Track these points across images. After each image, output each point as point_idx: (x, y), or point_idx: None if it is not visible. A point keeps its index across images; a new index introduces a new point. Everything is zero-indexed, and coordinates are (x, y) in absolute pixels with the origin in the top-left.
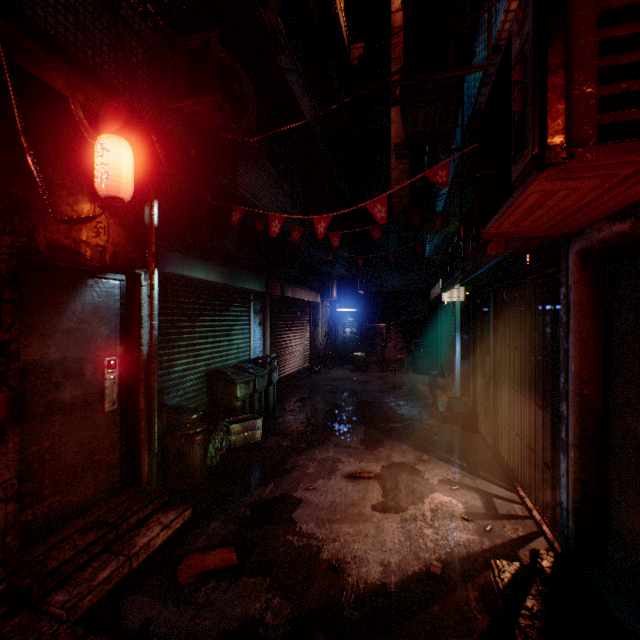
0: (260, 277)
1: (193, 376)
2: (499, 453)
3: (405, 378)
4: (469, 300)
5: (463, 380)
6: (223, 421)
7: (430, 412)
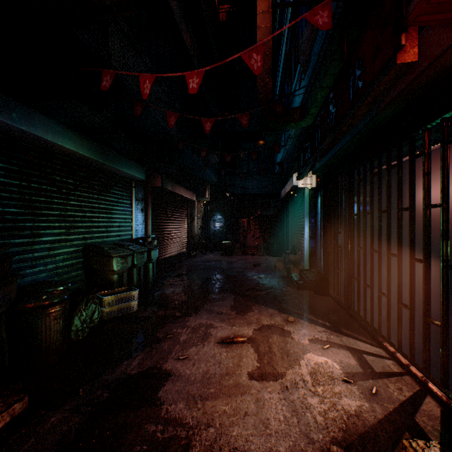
0: (141, 166)
1: (66, 250)
2: (355, 311)
3: (262, 259)
4: (316, 190)
5: (311, 255)
6: (98, 294)
7: (286, 282)
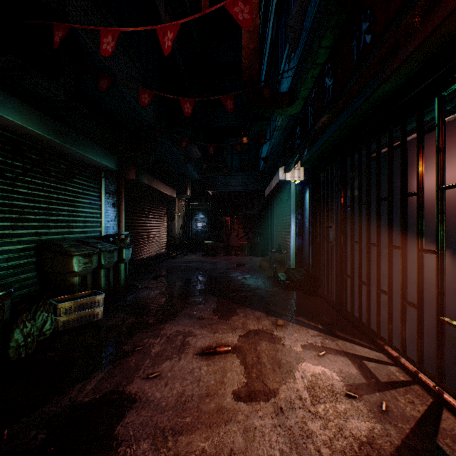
0: (111, 153)
1: (12, 247)
2: (348, 312)
3: (246, 259)
4: (303, 186)
5: (298, 254)
6: (52, 300)
7: (272, 282)
